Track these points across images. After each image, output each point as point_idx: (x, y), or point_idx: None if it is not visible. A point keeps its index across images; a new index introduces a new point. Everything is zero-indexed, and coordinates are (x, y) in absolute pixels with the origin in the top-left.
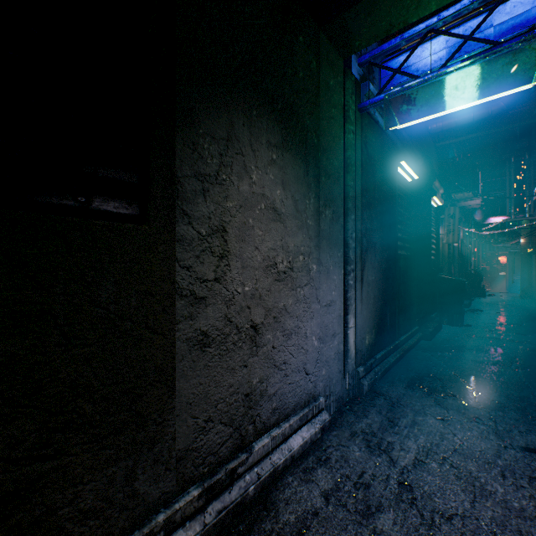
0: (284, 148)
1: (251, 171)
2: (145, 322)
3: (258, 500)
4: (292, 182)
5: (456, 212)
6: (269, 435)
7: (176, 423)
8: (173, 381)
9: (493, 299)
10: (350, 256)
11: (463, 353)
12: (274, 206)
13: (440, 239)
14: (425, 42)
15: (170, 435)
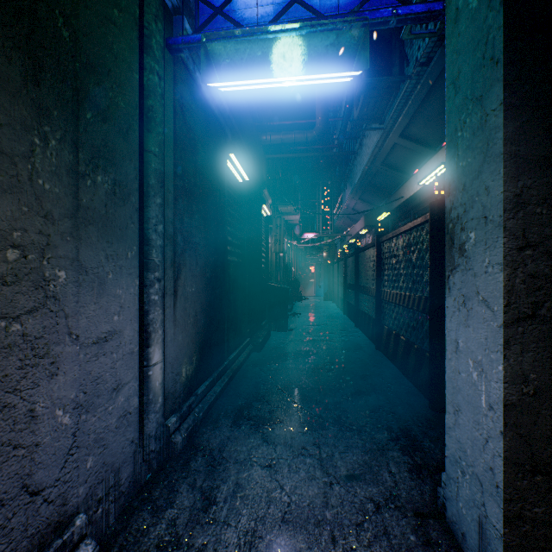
0: None
1: None
2: None
3: None
4: None
5: (282, 223)
6: None
7: None
8: None
9: (308, 302)
10: (154, 258)
11: (288, 361)
12: None
13: (269, 248)
14: None
15: None
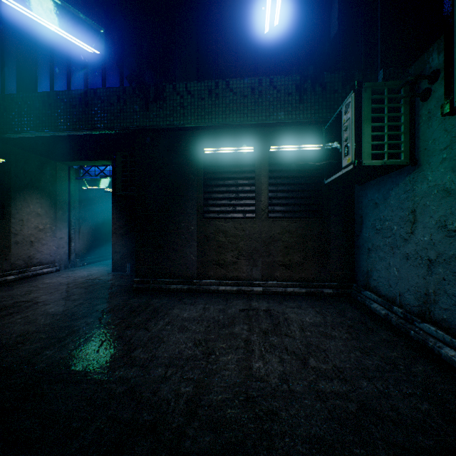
0: (42, 198)
1: (31, 206)
2: (5, 237)
3: (33, 277)
4: (45, 206)
5: None
6: (37, 267)
7: (11, 257)
8: (11, 249)
9: None
10: (73, 224)
11: None
12: (38, 213)
13: None
14: (94, 167)
15: (10, 259)
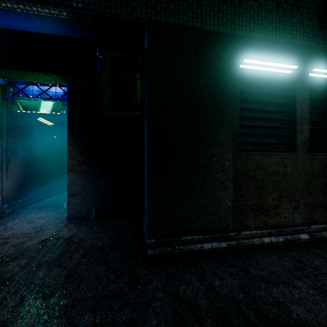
0: None
1: None
2: None
3: None
4: None
5: None
6: None
7: None
8: None
9: None
10: None
11: None
12: None
13: None
14: (32, 85)
15: None
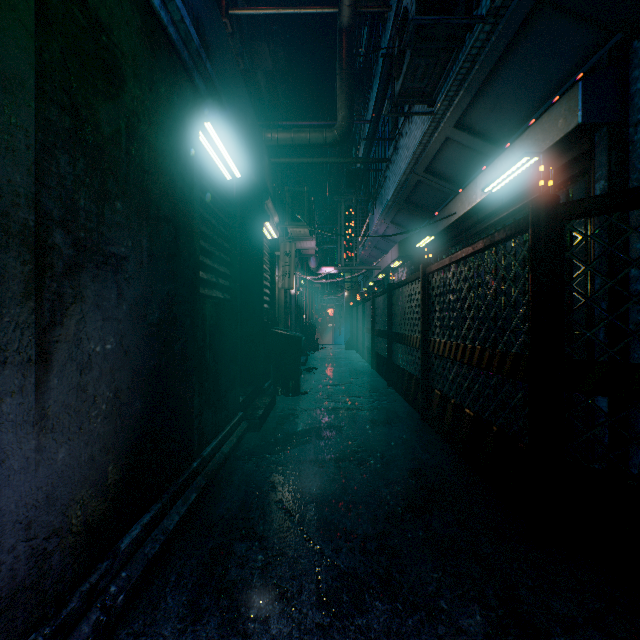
0: None
1: None
2: None
3: None
4: None
5: (293, 249)
6: None
7: None
8: None
9: (326, 352)
10: None
11: (300, 446)
12: None
13: (276, 283)
14: None
15: None
